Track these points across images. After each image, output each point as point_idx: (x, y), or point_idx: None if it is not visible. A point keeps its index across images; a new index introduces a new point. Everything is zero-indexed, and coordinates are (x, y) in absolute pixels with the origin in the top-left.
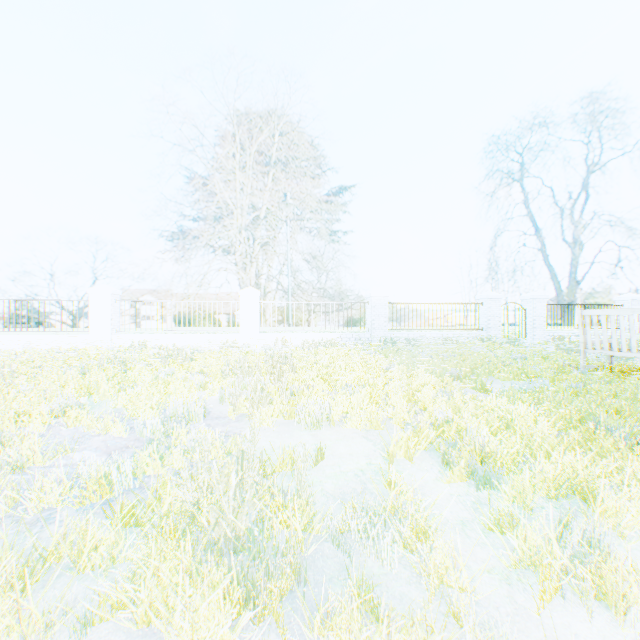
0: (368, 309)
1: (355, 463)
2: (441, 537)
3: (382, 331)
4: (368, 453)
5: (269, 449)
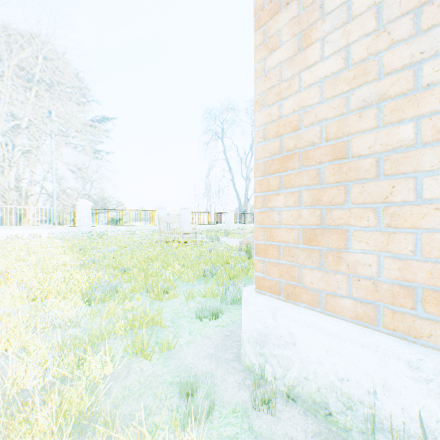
0: (78, 213)
1: None
2: None
3: (87, 227)
4: None
5: None
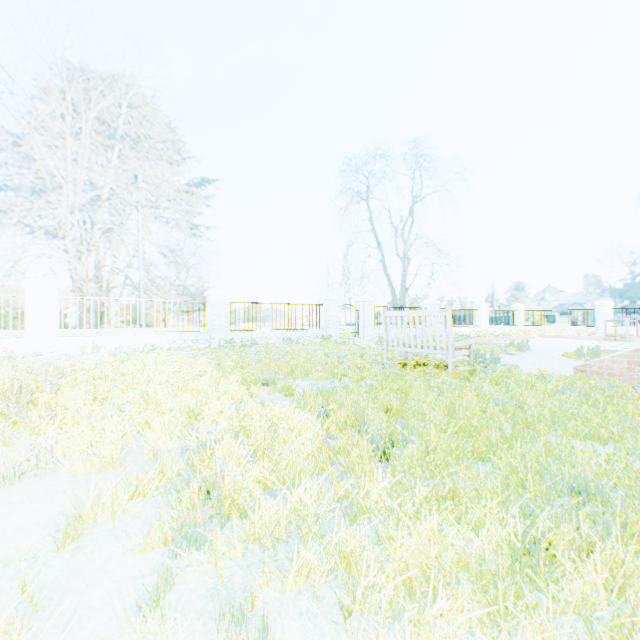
0: (208, 308)
1: (11, 548)
2: None
3: (224, 332)
4: (57, 520)
5: None
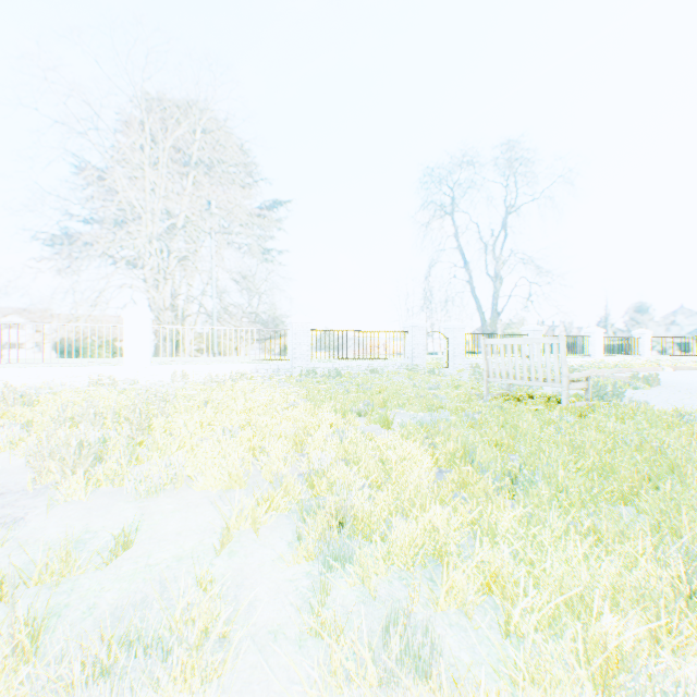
0: (289, 336)
1: (177, 547)
2: (193, 691)
3: (305, 361)
4: (206, 528)
5: (53, 541)
